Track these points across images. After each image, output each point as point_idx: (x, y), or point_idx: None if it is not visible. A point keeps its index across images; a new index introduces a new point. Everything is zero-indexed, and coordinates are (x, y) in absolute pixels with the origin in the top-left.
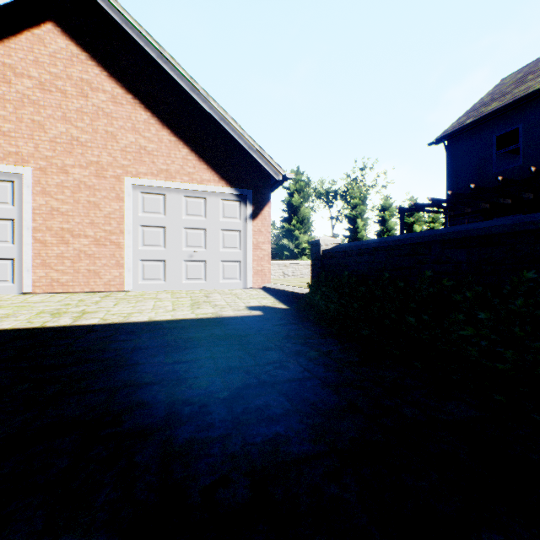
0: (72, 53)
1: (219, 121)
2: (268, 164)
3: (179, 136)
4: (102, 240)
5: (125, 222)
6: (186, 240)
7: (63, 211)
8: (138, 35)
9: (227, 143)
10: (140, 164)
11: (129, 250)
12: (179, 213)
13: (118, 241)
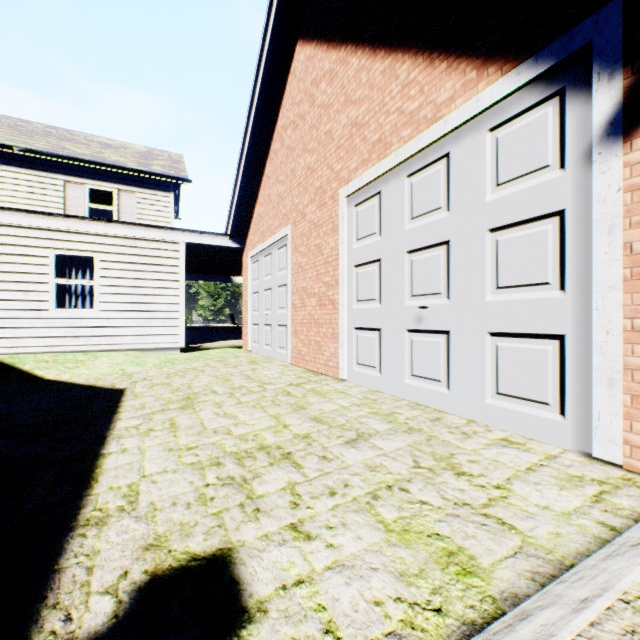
0: (307, 59)
1: None
2: None
3: (395, 45)
4: (323, 299)
5: (338, 265)
6: (409, 280)
7: (303, 266)
8: None
9: None
10: (351, 156)
11: (342, 311)
12: (399, 222)
13: (334, 298)
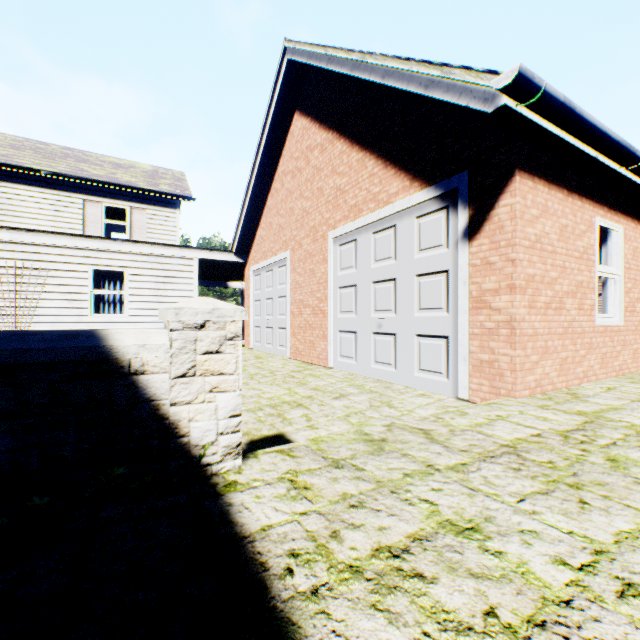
0: (303, 128)
1: (382, 82)
2: (467, 88)
3: (365, 146)
4: (316, 309)
5: (327, 286)
6: (374, 300)
7: (300, 283)
8: (316, 57)
9: (422, 104)
10: (336, 210)
11: (330, 318)
12: (367, 262)
13: (324, 309)
